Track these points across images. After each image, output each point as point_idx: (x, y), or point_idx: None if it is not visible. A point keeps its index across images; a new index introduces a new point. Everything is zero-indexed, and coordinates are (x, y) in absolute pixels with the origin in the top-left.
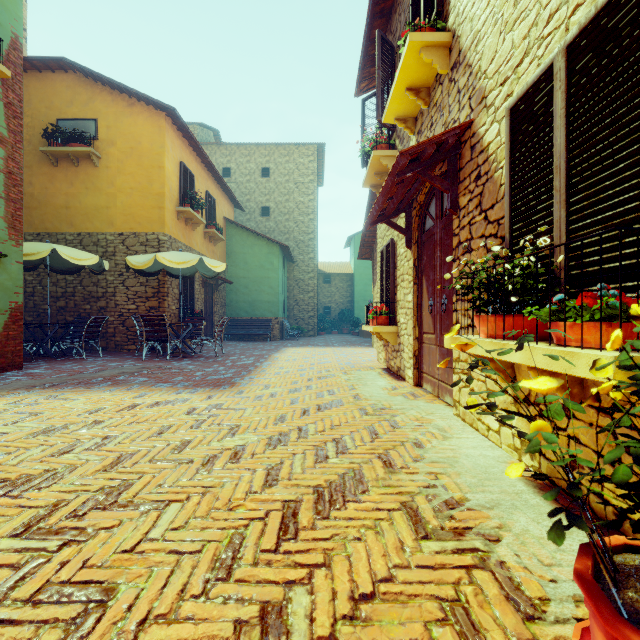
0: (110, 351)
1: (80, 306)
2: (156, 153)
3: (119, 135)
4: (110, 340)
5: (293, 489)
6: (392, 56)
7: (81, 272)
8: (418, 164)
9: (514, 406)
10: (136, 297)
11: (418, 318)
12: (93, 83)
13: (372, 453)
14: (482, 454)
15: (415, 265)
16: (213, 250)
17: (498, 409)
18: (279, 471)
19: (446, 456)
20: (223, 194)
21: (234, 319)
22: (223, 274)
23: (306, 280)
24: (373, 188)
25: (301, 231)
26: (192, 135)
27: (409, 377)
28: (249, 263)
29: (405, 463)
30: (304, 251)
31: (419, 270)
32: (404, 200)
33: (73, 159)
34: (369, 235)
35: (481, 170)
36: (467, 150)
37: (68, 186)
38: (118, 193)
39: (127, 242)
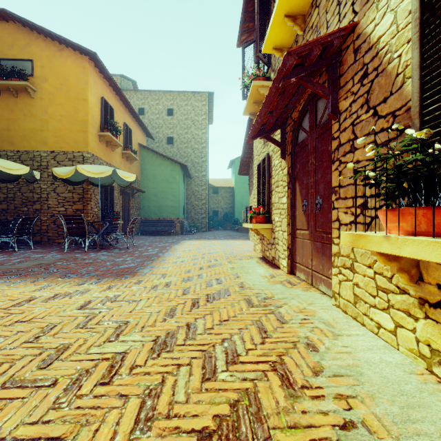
0: (43, 244)
1: (19, 208)
2: (81, 88)
3: (51, 73)
4: (44, 235)
5: (170, 439)
6: (268, 6)
7: (20, 181)
8: (302, 69)
9: (419, 309)
10: (65, 201)
11: (291, 217)
12: (30, 31)
13: (265, 361)
14: (383, 360)
15: (289, 172)
16: (129, 167)
17: (393, 308)
18: (157, 399)
19: (346, 364)
20: (138, 126)
21: (146, 219)
22: (138, 185)
23: (200, 191)
24: (251, 115)
25: (196, 155)
26: (111, 76)
27: (283, 266)
28: (157, 178)
29: (305, 378)
30: (198, 170)
31: (292, 177)
32: (281, 116)
33: (13, 91)
34: (247, 156)
35: (368, 68)
36: (349, 54)
37: (9, 113)
38: (50, 119)
39: (57, 158)
